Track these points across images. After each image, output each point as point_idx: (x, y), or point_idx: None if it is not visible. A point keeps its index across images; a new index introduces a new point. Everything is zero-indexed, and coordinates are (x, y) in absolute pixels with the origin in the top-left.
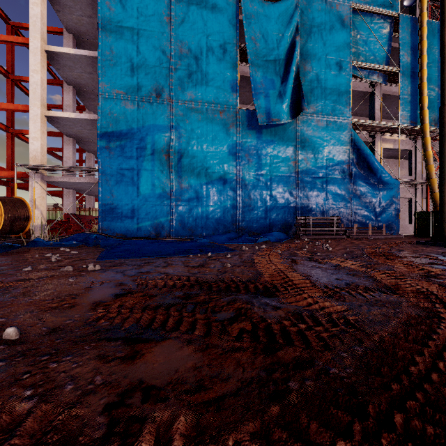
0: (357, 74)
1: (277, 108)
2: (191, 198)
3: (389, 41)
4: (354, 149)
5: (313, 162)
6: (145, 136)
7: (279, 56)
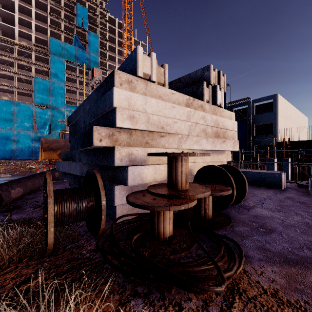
0: None
1: (44, 132)
2: (20, 151)
3: None
4: None
5: None
6: (7, 137)
7: (45, 121)
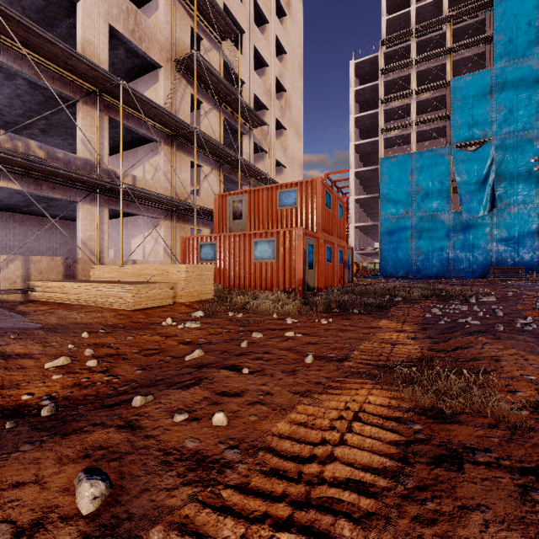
0: None
1: (476, 209)
2: (423, 259)
3: None
4: None
5: (505, 234)
6: (400, 232)
7: (478, 179)
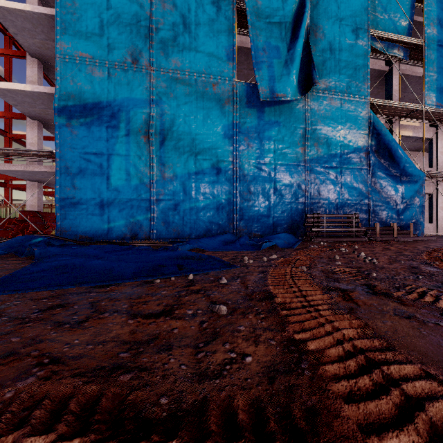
0: (375, 45)
1: (283, 81)
2: (176, 191)
3: (412, 9)
4: (373, 134)
5: (325, 148)
6: (118, 112)
7: (286, 17)
